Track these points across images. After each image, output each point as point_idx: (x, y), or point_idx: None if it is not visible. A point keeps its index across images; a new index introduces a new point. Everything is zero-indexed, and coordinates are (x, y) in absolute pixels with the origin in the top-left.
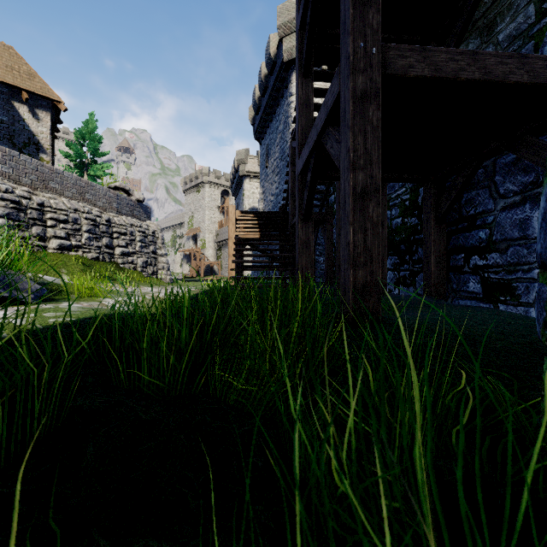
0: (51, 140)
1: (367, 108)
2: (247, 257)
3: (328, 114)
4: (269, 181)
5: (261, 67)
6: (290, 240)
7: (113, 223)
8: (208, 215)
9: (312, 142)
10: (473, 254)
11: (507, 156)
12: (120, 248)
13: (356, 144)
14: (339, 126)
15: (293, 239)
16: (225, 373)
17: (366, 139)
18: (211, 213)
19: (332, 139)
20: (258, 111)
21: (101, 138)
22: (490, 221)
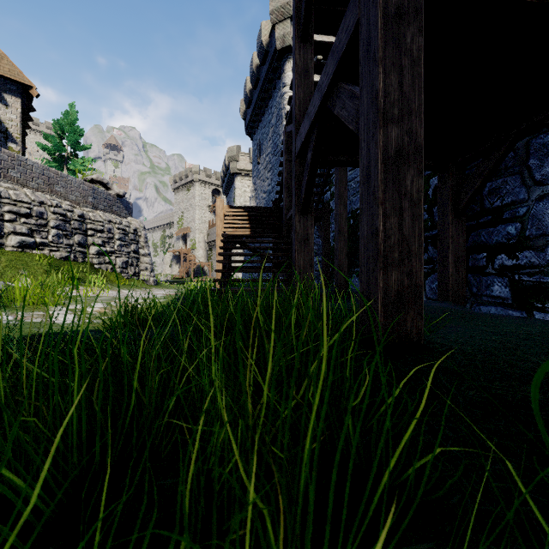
0: (22, 129)
1: (403, 33)
2: (238, 258)
3: (339, 61)
4: (261, 178)
5: (252, 58)
6: (284, 237)
7: (87, 219)
8: (198, 215)
9: (314, 110)
10: (498, 252)
11: (545, 135)
12: (95, 246)
13: (388, 84)
14: (352, 82)
15: (288, 236)
16: (153, 507)
17: (402, 78)
18: (201, 212)
19: (344, 97)
20: (250, 105)
21: (82, 131)
22: (522, 214)
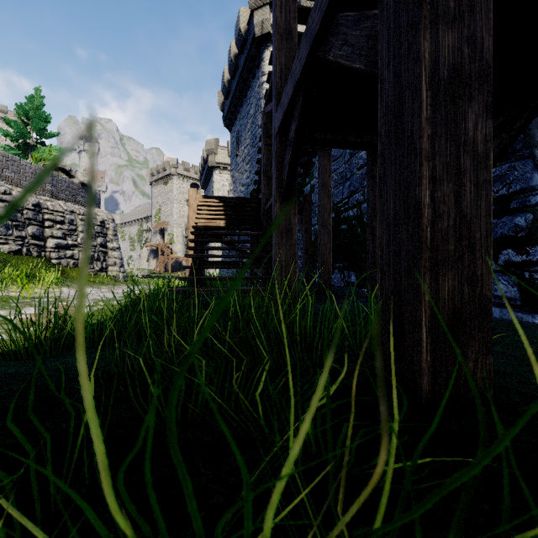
0: None
1: None
2: (217, 252)
3: None
4: (240, 170)
5: (230, 46)
6: (263, 230)
7: (44, 208)
8: (176, 209)
9: (300, 64)
10: (504, 247)
11: None
12: (54, 239)
13: None
14: None
15: (267, 229)
16: None
17: None
18: (180, 206)
19: (346, 27)
20: (228, 95)
21: (49, 117)
22: (533, 203)
